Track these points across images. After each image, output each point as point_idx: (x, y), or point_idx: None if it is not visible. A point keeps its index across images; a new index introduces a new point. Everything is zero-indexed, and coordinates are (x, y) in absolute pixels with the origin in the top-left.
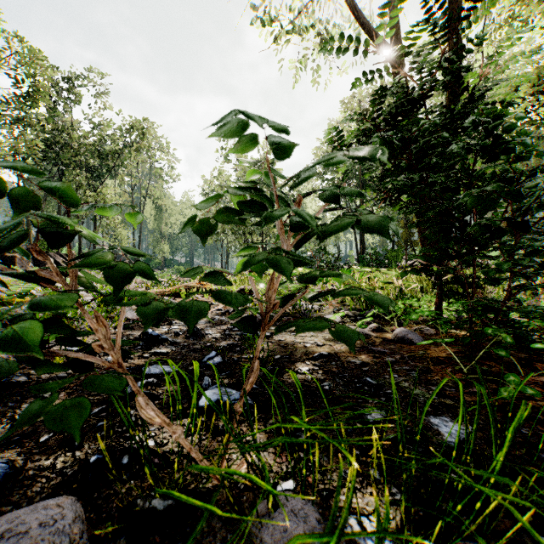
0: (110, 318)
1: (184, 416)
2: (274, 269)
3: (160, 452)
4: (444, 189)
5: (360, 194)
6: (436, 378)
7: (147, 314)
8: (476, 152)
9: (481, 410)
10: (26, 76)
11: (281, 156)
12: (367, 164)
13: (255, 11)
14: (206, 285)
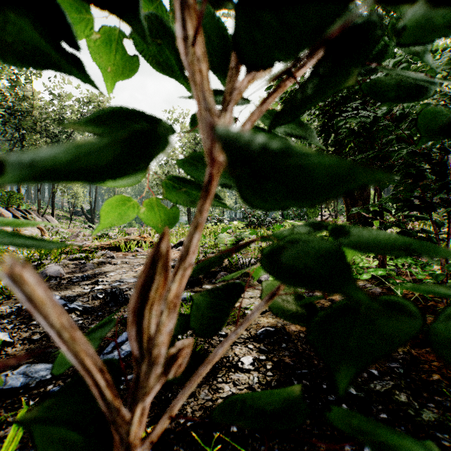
0: None
1: None
2: None
3: None
4: None
5: None
6: (436, 379)
7: None
8: None
9: None
10: None
11: None
12: (307, 112)
13: None
14: (147, 238)
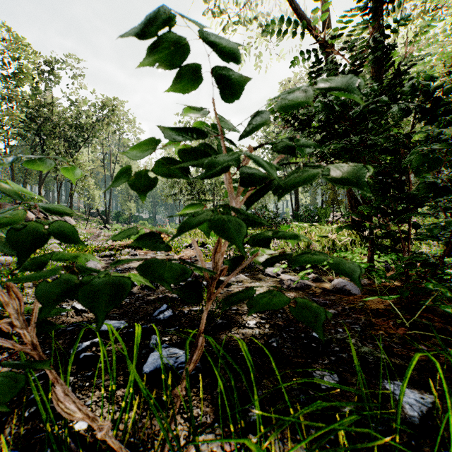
0: None
1: (126, 384)
2: (219, 234)
3: (90, 440)
4: (384, 150)
5: (318, 145)
6: (380, 333)
7: (49, 294)
8: (415, 115)
9: (433, 371)
10: (12, 59)
11: (230, 97)
12: (306, 131)
13: (207, 4)
14: (164, 238)
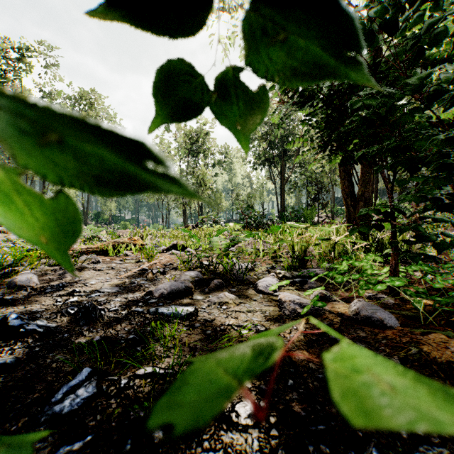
0: (0, 284)
1: None
2: None
3: None
4: None
5: None
6: None
7: None
8: None
9: None
10: None
11: None
12: (311, 102)
13: None
14: (137, 240)
